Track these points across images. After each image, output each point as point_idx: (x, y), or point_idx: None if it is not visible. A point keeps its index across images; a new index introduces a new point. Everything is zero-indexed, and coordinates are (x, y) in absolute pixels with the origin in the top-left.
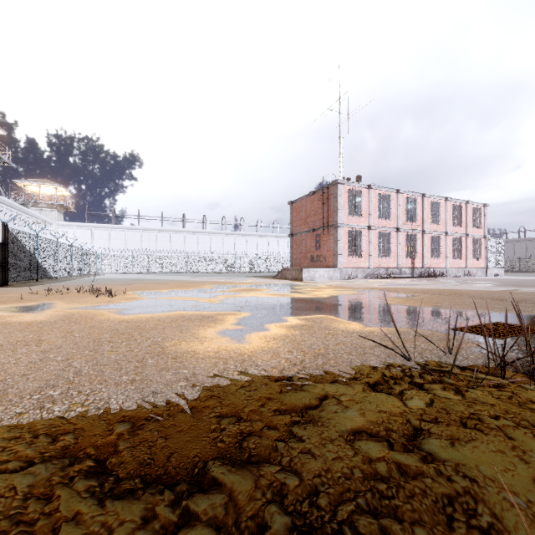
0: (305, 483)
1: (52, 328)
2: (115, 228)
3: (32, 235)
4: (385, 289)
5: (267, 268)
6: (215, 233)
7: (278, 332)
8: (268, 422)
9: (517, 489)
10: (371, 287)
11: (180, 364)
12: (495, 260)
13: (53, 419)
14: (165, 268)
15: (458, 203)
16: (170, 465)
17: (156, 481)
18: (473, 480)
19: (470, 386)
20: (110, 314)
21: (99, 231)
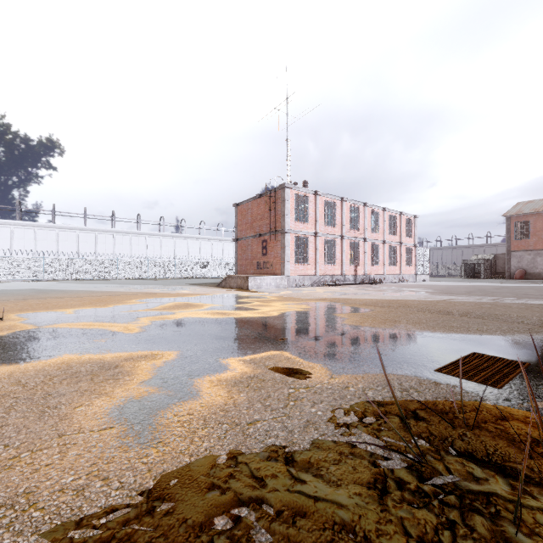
0: None
1: None
2: (21, 225)
3: None
4: (335, 300)
5: (211, 274)
6: (151, 235)
7: (214, 399)
8: None
9: None
10: (321, 297)
11: None
12: (423, 267)
13: None
14: (89, 274)
15: (394, 214)
16: None
17: None
18: None
19: None
20: None
21: None
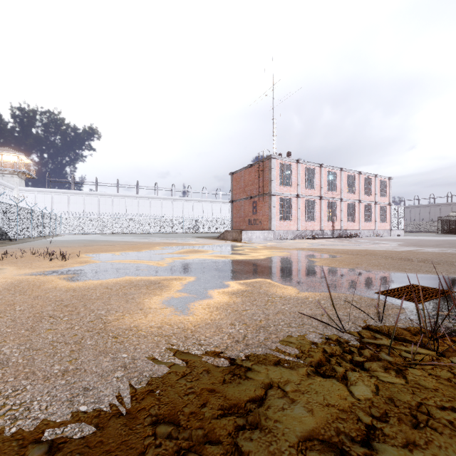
0: None
1: None
2: (74, 193)
3: None
4: (312, 250)
5: (211, 229)
6: (165, 199)
7: (221, 300)
8: (210, 431)
9: None
10: (300, 247)
11: (121, 344)
12: (397, 223)
13: None
14: (121, 229)
15: (369, 176)
16: None
17: None
18: None
19: (408, 364)
20: (59, 281)
21: (59, 195)
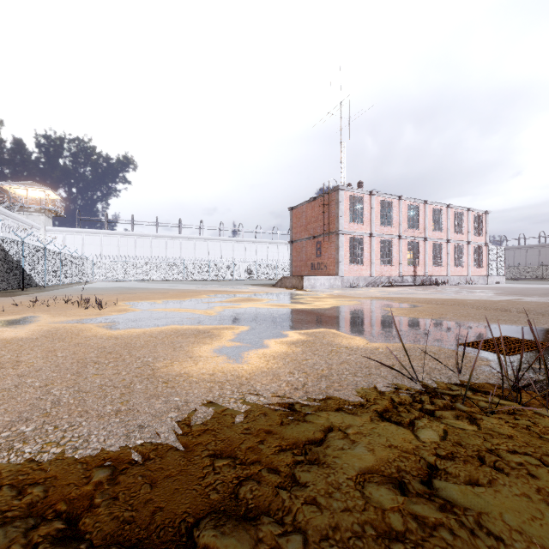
0: (311, 547)
1: (33, 346)
2: (108, 234)
3: (17, 241)
4: (388, 299)
5: (267, 276)
6: (212, 239)
7: (278, 349)
8: (268, 463)
9: (547, 544)
10: (373, 296)
11: (172, 389)
12: (496, 268)
13: (22, 463)
14: (161, 276)
15: (460, 210)
16: (153, 526)
17: (137, 548)
18: (499, 534)
19: (484, 413)
20: (99, 329)
21: (90, 236)
